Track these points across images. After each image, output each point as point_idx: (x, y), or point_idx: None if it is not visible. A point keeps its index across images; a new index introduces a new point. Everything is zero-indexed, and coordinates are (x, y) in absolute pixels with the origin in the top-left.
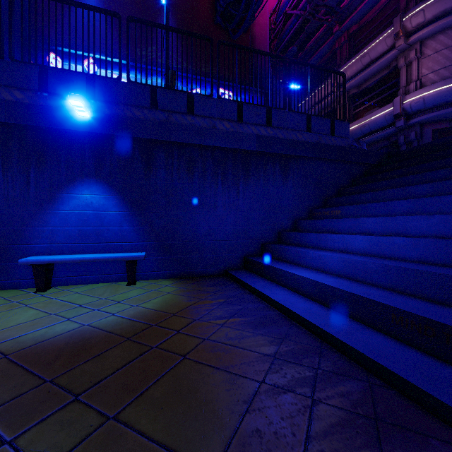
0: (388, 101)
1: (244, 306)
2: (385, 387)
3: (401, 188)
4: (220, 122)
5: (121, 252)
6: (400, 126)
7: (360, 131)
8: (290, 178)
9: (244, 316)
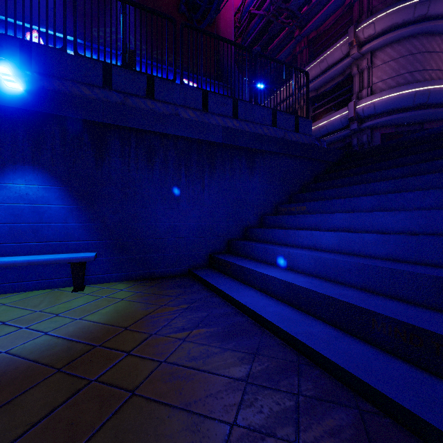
0: (343, 105)
1: (209, 313)
2: (378, 414)
3: (363, 184)
4: (184, 110)
5: (65, 252)
6: (354, 128)
7: (319, 131)
8: (256, 173)
9: (209, 326)
